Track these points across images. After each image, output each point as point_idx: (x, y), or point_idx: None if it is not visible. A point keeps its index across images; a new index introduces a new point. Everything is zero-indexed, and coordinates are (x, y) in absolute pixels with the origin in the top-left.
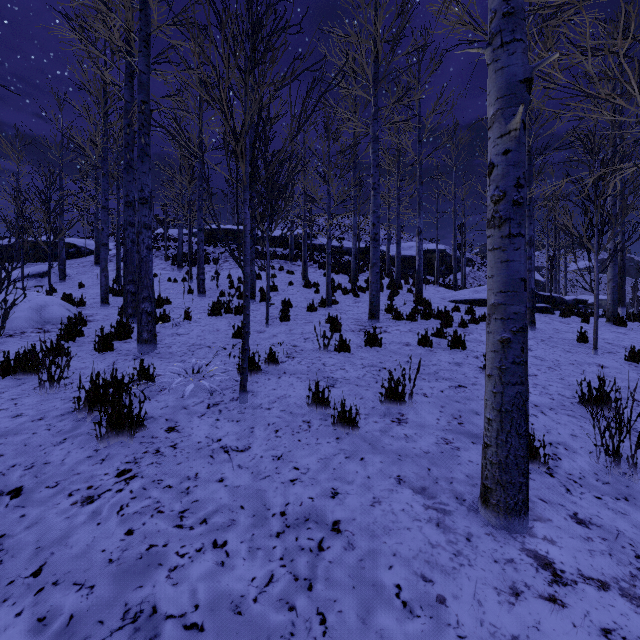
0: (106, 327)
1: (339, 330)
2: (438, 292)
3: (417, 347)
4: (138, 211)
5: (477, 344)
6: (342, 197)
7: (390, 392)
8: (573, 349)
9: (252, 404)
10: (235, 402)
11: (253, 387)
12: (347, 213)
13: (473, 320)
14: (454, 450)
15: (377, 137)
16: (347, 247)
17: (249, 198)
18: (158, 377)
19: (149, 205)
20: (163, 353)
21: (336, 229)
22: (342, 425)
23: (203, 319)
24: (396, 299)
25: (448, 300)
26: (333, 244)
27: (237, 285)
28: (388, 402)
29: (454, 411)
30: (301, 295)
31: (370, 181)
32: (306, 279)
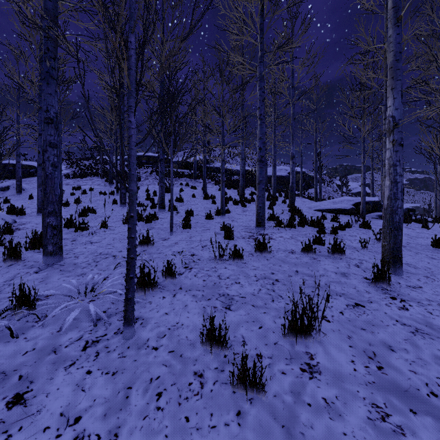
0: (30, 235)
1: (232, 237)
2: (304, 202)
3: (302, 255)
4: (43, 130)
5: (352, 251)
6: (233, 128)
7: (294, 324)
8: (435, 255)
9: (138, 340)
10: (119, 336)
11: (144, 310)
12: (237, 140)
13: (340, 227)
14: (399, 436)
15: (263, 76)
16: (235, 169)
17: (134, 105)
18: (40, 302)
19: (55, 125)
20: (67, 265)
21: (227, 156)
22: (243, 387)
23: (118, 227)
24: (274, 208)
25: (314, 209)
26: (225, 167)
27: (152, 197)
28: (291, 335)
29: (364, 345)
30: (201, 205)
31: (257, 113)
32: (205, 193)
